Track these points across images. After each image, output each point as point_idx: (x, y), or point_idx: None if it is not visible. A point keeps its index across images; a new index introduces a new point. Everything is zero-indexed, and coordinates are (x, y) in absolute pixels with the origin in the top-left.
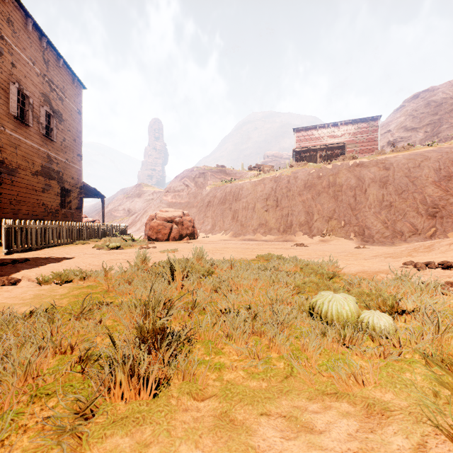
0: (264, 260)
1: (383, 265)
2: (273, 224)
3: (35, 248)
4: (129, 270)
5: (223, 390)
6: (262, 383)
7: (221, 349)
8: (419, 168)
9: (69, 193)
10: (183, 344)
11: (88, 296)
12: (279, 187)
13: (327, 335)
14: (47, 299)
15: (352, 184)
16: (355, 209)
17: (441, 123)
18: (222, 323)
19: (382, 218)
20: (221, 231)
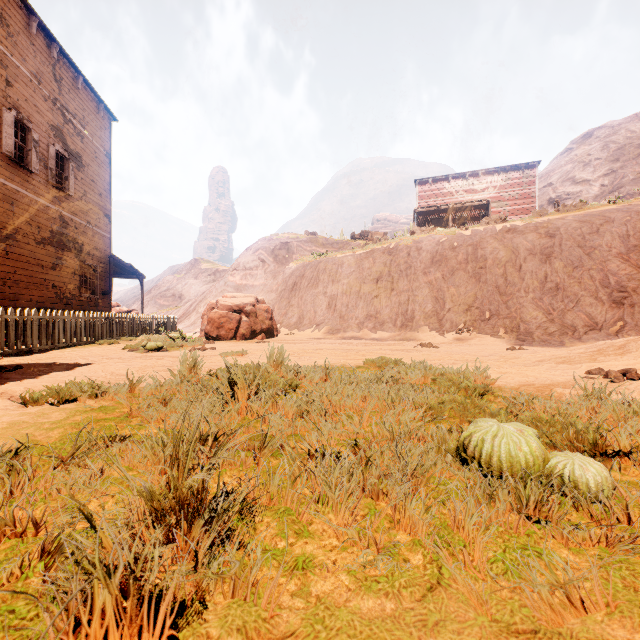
0: (375, 367)
1: (557, 375)
2: (387, 315)
3: (37, 350)
4: (169, 383)
5: (309, 622)
6: (386, 604)
7: (307, 525)
8: (598, 235)
9: (92, 271)
10: (241, 514)
11: (95, 425)
12: (396, 263)
13: (497, 499)
14: (29, 429)
15: (501, 257)
16: (506, 293)
17: (624, 173)
18: (310, 475)
19: (545, 306)
20: (311, 326)
